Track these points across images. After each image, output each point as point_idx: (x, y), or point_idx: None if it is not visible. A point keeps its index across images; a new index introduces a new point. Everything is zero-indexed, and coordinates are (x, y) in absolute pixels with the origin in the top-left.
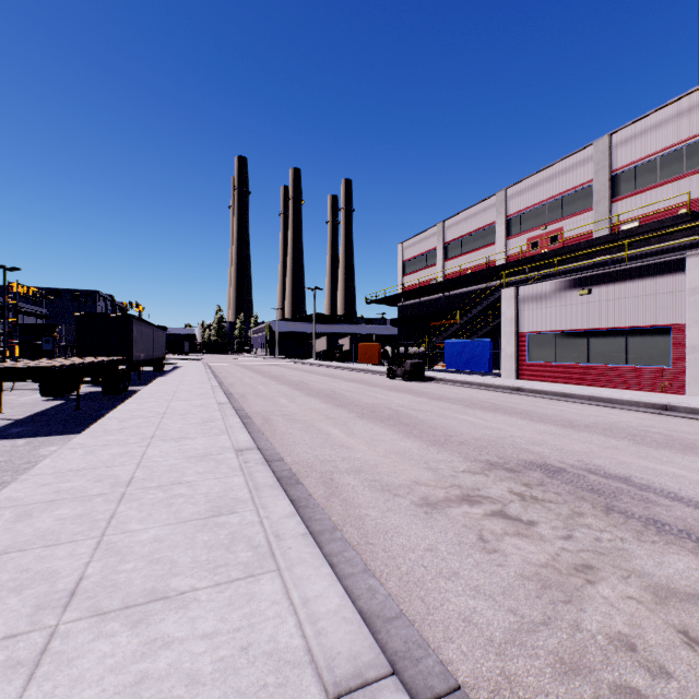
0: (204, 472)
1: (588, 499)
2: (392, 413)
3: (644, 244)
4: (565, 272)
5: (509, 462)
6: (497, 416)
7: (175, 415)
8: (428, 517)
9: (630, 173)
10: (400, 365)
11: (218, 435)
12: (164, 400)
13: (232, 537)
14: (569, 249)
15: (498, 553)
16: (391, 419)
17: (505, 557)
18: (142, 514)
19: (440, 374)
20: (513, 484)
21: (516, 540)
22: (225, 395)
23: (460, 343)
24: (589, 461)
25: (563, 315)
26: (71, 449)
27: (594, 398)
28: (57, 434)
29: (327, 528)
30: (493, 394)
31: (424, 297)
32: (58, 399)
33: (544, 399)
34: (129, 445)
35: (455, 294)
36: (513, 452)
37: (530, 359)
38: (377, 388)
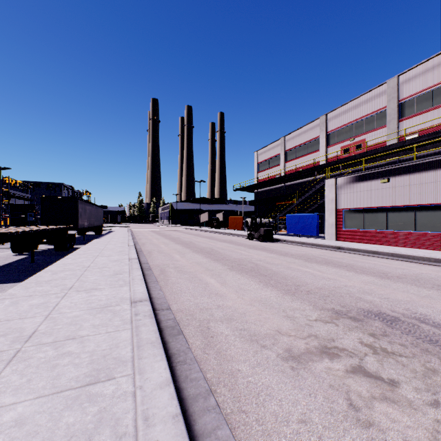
0: (99, 325)
1: (433, 352)
2: (253, 266)
3: (422, 149)
4: (366, 169)
5: (351, 311)
6: (329, 269)
7: (95, 268)
8: (295, 374)
9: (412, 101)
10: (256, 231)
11: (122, 286)
12: (92, 256)
13: (98, 419)
14: (370, 153)
15: (374, 427)
16: (253, 271)
17: (383, 434)
18: (21, 381)
19: (283, 236)
20: (361, 334)
21: (386, 407)
22: (136, 252)
23: (296, 216)
24: (415, 310)
25: (368, 196)
26: (1, 300)
27: (396, 254)
28: (10, 281)
29: (201, 391)
30: (322, 251)
31: (271, 186)
32: (24, 254)
33: (359, 255)
34: (49, 295)
35: (292, 184)
36: (351, 301)
37: (345, 227)
38: (241, 246)
